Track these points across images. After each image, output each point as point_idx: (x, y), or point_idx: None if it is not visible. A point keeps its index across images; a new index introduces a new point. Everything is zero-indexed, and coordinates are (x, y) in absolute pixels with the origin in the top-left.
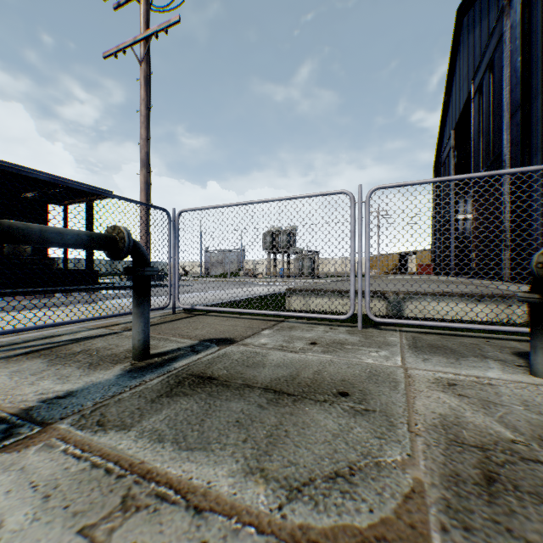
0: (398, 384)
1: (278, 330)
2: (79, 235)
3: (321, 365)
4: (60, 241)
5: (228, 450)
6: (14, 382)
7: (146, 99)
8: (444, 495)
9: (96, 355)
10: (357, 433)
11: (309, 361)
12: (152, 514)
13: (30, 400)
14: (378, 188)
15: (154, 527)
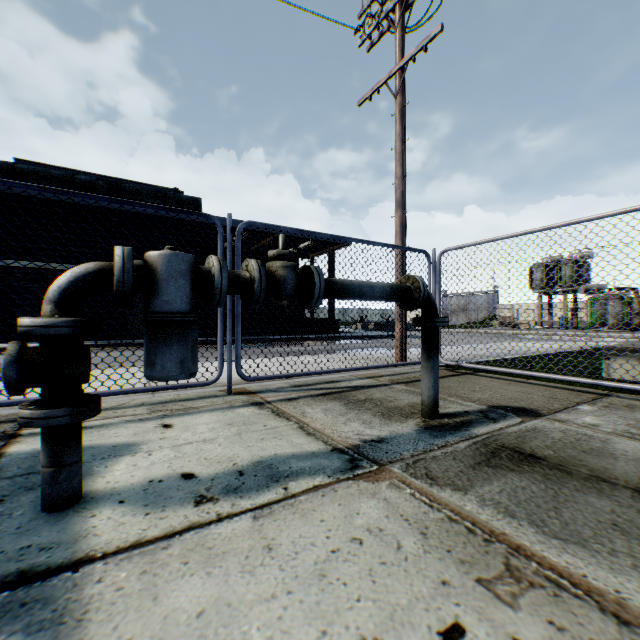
0: None
1: (606, 408)
2: (383, 287)
3: None
4: (371, 294)
5: (622, 558)
6: (330, 419)
7: (401, 134)
8: None
9: (381, 406)
10: None
11: None
12: (554, 598)
13: (352, 438)
14: None
15: (567, 614)
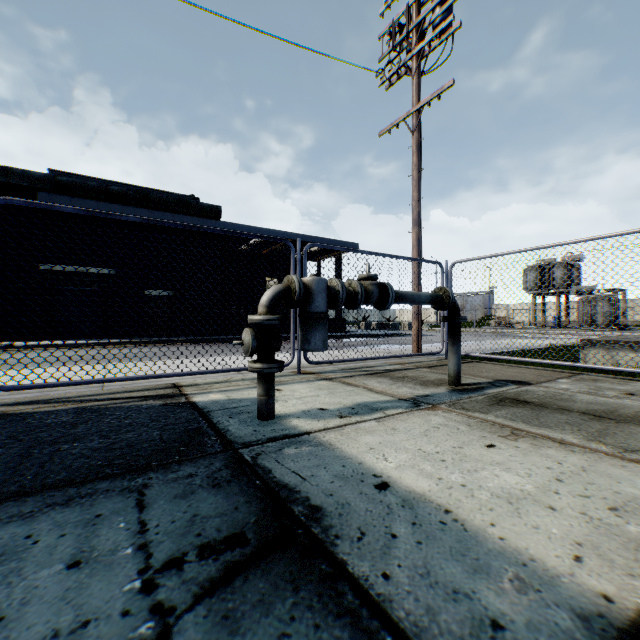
0: None
1: (577, 380)
2: (426, 296)
3: None
4: (419, 300)
5: (566, 431)
6: (385, 386)
7: (417, 164)
8: None
9: (417, 380)
10: None
11: (626, 404)
12: (533, 439)
13: (407, 394)
14: None
15: (538, 442)
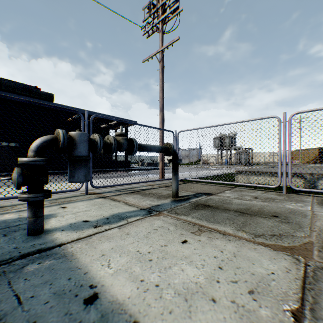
0: (306, 216)
1: (234, 191)
2: (159, 147)
3: (262, 206)
4: (154, 150)
5: (227, 224)
6: (136, 200)
7: (162, 79)
8: (322, 245)
9: (156, 195)
10: (282, 227)
11: (254, 204)
12: (209, 233)
13: (147, 205)
14: (297, 113)
15: (212, 235)
